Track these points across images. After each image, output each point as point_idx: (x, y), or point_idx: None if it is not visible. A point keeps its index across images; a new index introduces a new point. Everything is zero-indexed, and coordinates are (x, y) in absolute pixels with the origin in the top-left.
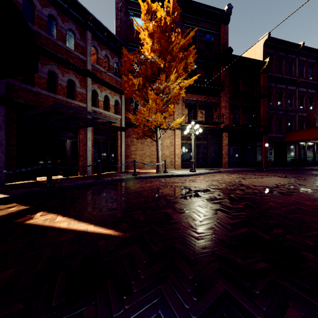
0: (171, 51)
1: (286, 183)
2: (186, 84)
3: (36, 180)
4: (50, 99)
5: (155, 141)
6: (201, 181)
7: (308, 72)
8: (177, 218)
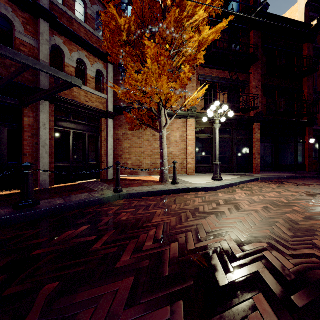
0: None
1: None
2: (208, 39)
3: None
4: None
5: (158, 131)
6: (252, 206)
7: None
8: None
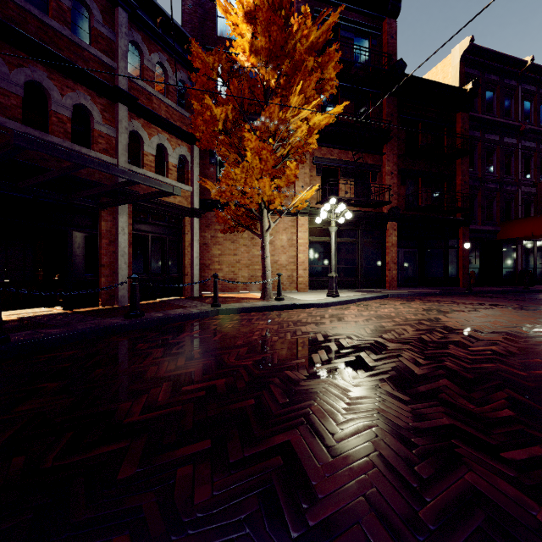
0: (291, 51)
1: (541, 324)
2: (321, 123)
3: None
4: None
5: (259, 236)
6: (356, 318)
7: (539, 113)
8: (330, 489)
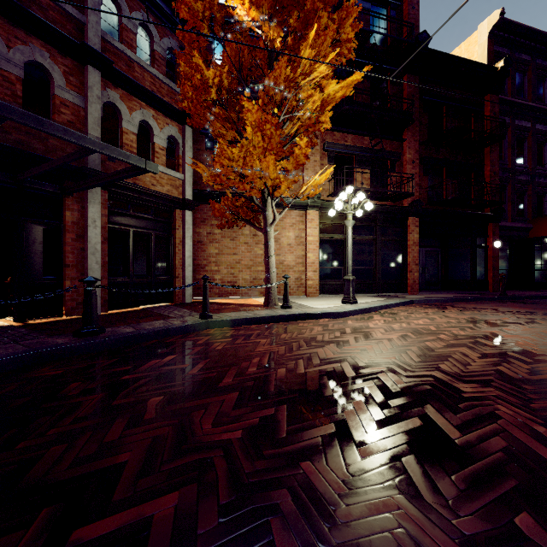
0: None
1: None
2: (336, 95)
3: None
4: None
5: (262, 231)
6: (387, 334)
7: None
8: None
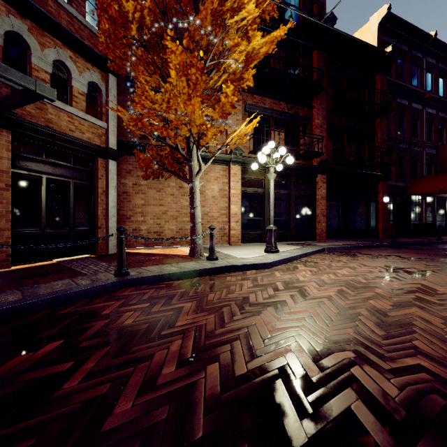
0: None
1: None
2: (260, 51)
3: None
4: None
5: (188, 181)
6: (323, 290)
7: (438, 85)
8: None
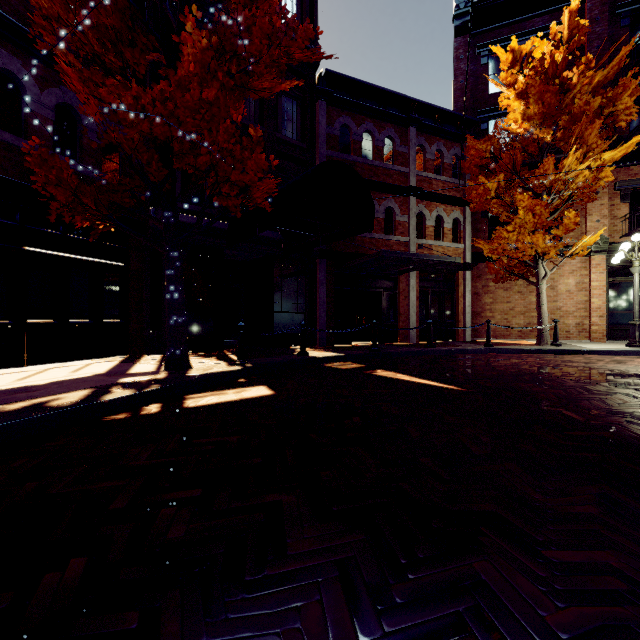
0: (567, 108)
1: None
2: (614, 157)
3: (351, 344)
4: (365, 240)
5: (534, 284)
6: None
7: None
8: (537, 390)
